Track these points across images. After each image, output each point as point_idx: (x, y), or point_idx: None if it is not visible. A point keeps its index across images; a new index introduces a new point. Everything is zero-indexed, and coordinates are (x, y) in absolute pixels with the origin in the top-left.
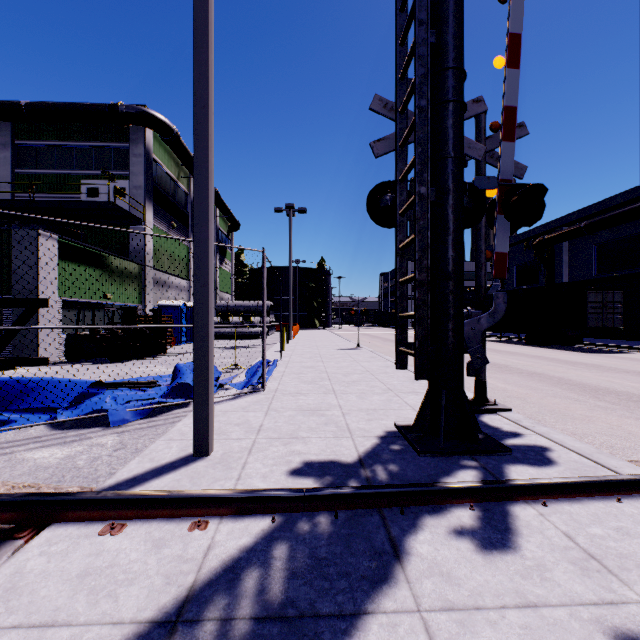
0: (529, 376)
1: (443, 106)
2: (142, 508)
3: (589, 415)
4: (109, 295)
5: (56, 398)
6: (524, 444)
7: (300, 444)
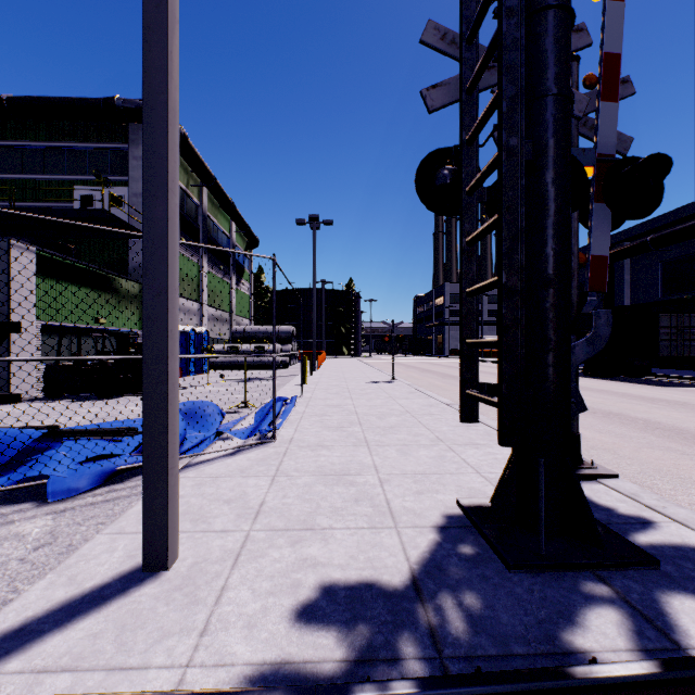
0: (606, 417)
1: (540, 16)
2: None
3: None
4: (102, 319)
5: None
6: (667, 543)
7: (317, 543)
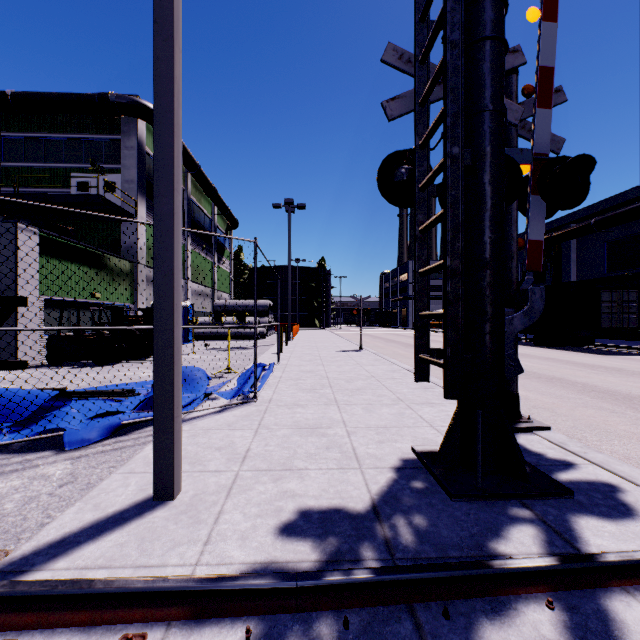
0: (549, 381)
1: (479, 45)
2: (48, 609)
3: (635, 431)
4: (97, 294)
5: (9, 412)
6: (583, 480)
7: (295, 480)
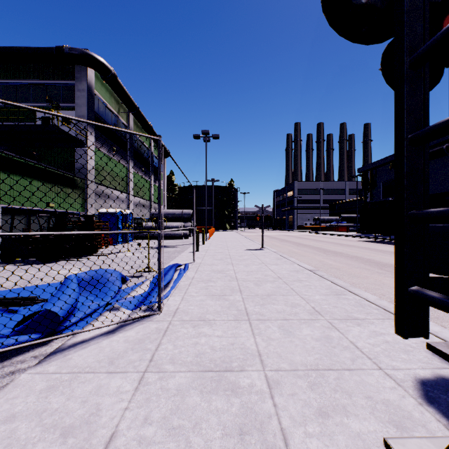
0: None
1: None
2: None
3: None
4: (51, 203)
5: None
6: None
7: None
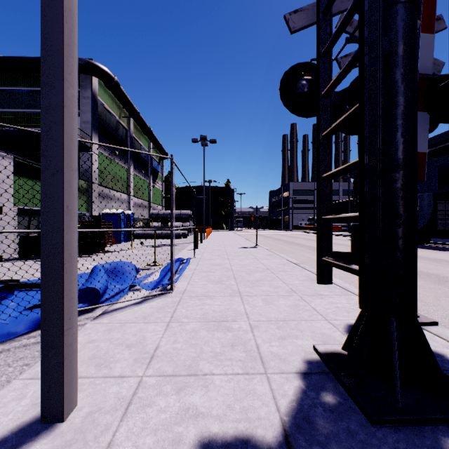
0: None
1: None
2: None
3: None
4: None
5: None
6: None
7: (199, 390)
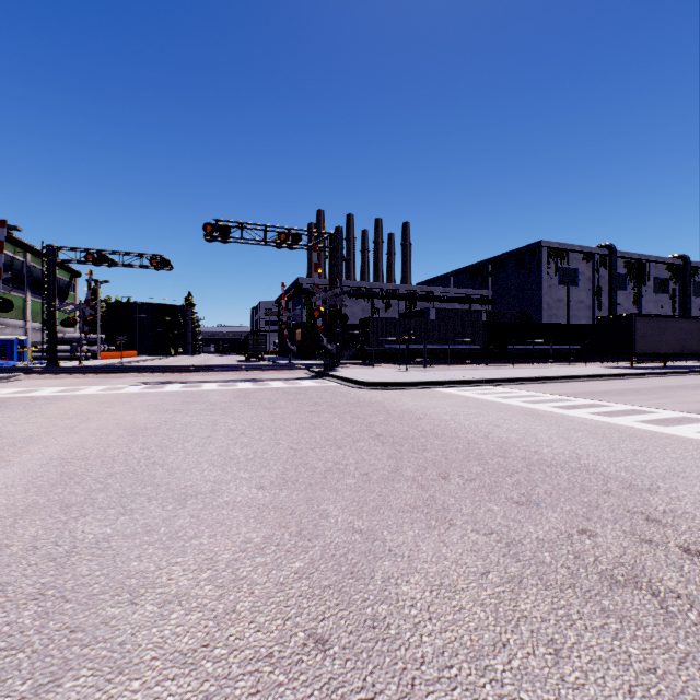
0: None
1: (50, 310)
2: None
3: None
4: None
5: None
6: None
7: None
